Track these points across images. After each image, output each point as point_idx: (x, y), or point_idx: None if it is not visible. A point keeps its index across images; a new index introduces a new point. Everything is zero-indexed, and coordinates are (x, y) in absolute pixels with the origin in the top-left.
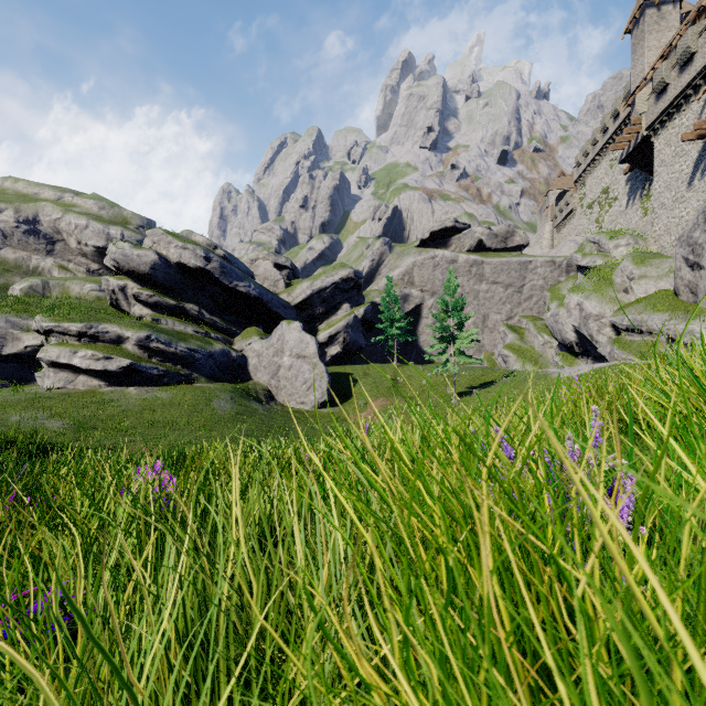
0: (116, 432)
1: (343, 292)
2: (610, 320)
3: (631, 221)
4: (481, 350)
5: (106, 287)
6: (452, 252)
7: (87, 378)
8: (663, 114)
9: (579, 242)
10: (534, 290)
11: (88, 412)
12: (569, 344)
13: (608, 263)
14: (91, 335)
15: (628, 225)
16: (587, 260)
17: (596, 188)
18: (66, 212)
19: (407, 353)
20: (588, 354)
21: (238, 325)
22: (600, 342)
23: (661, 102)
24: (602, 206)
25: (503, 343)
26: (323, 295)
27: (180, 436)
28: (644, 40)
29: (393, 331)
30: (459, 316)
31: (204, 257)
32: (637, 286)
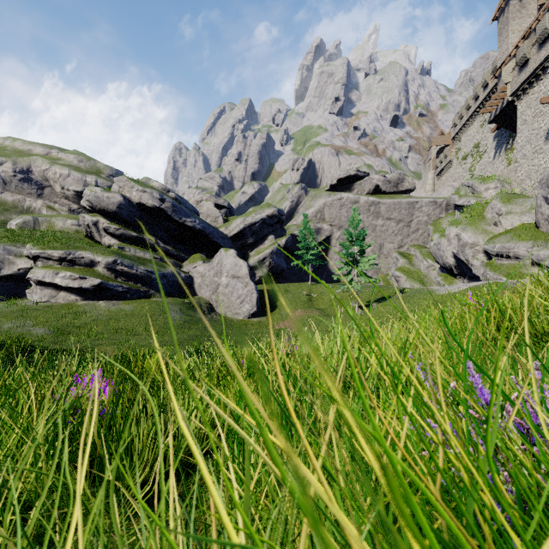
0: (87, 337)
1: (269, 226)
2: (483, 247)
3: (498, 169)
4: (378, 272)
5: (82, 222)
6: (355, 194)
7: (66, 294)
8: (525, 83)
9: (456, 186)
10: (420, 224)
11: (66, 320)
12: (449, 267)
13: (480, 202)
14: (69, 260)
15: (495, 173)
16: (463, 200)
17: (469, 143)
18: (53, 164)
19: (319, 274)
20: (464, 275)
21: (186, 252)
22: (475, 265)
23: (523, 73)
24: (474, 158)
25: (395, 266)
26: (253, 228)
27: (138, 340)
28: (509, 25)
29: (308, 257)
30: (361, 244)
31: (159, 198)
32: (504, 220)
